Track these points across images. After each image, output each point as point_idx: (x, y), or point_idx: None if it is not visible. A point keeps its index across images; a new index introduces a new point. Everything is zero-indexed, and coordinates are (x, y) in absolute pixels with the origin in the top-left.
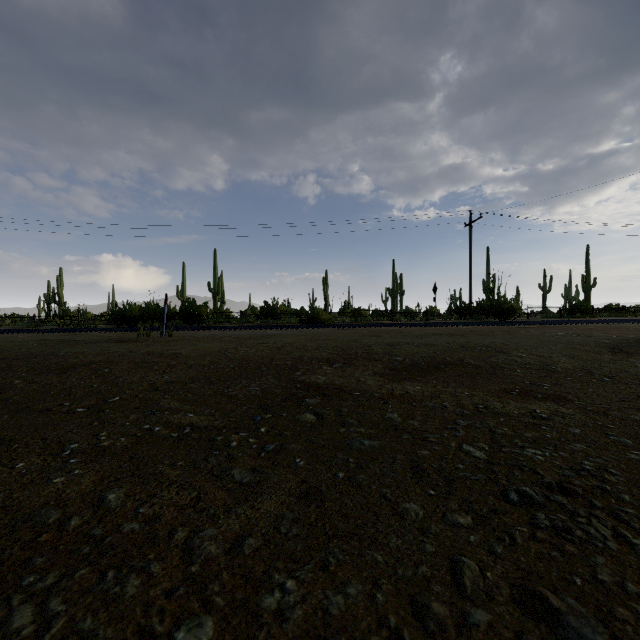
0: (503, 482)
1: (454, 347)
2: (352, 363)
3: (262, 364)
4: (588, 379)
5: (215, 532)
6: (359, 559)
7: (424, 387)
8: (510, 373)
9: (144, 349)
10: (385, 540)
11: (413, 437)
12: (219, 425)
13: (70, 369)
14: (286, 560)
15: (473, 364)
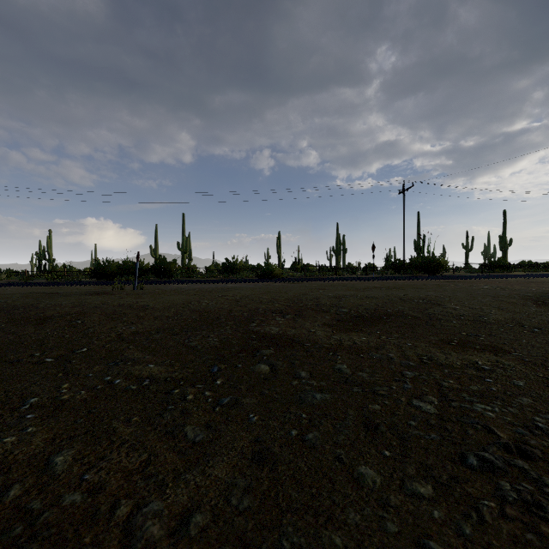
0: (458, 442)
1: (394, 299)
2: (303, 314)
3: (221, 315)
4: (519, 330)
5: (161, 506)
6: (315, 541)
7: (369, 338)
8: (447, 324)
9: (116, 301)
10: (342, 515)
11: (363, 390)
12: (177, 377)
13: (46, 320)
14: (235, 543)
15: (412, 315)
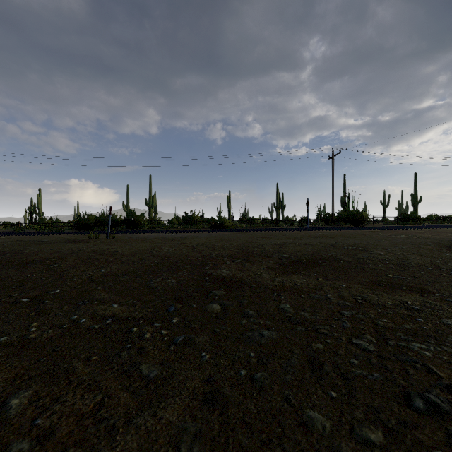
0: (401, 382)
1: (327, 246)
2: (249, 259)
3: (179, 260)
4: (438, 273)
5: None
6: None
7: (308, 280)
8: (374, 267)
9: (90, 248)
10: None
11: (306, 329)
12: (137, 316)
13: (28, 264)
14: None
15: (344, 260)
